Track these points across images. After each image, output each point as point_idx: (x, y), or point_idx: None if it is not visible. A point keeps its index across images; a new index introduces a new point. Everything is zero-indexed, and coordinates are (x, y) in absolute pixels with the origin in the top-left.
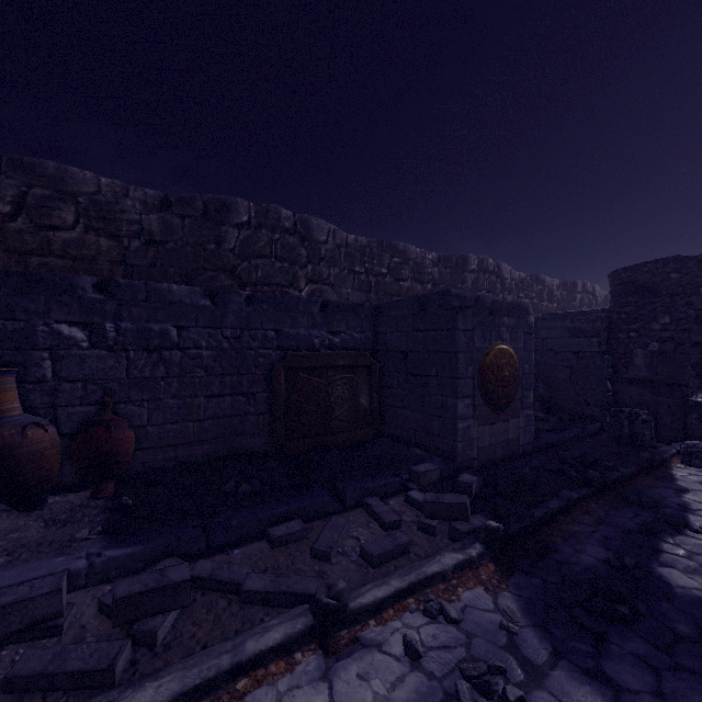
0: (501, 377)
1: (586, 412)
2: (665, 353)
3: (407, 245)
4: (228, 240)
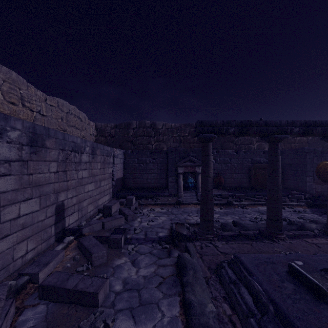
0: (325, 171)
1: None
2: None
3: None
4: None
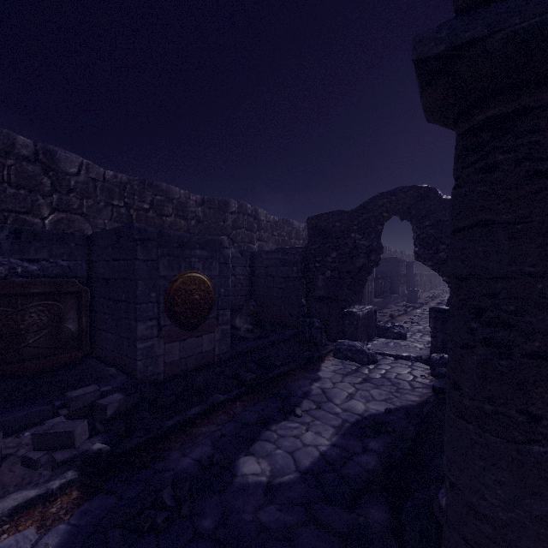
0: (191, 300)
1: (290, 322)
2: (334, 278)
3: (170, 186)
4: None
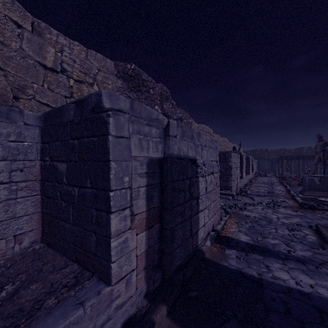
0: None
1: None
2: None
3: None
4: (303, 152)
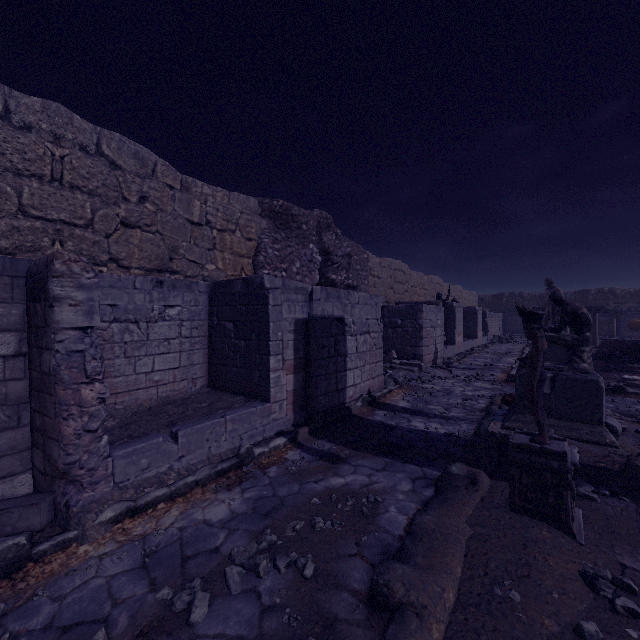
0: (634, 325)
1: None
2: None
3: None
4: (589, 298)
